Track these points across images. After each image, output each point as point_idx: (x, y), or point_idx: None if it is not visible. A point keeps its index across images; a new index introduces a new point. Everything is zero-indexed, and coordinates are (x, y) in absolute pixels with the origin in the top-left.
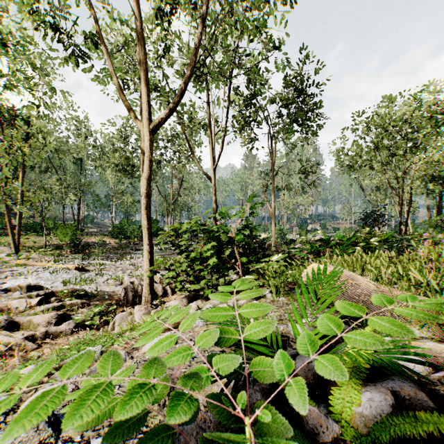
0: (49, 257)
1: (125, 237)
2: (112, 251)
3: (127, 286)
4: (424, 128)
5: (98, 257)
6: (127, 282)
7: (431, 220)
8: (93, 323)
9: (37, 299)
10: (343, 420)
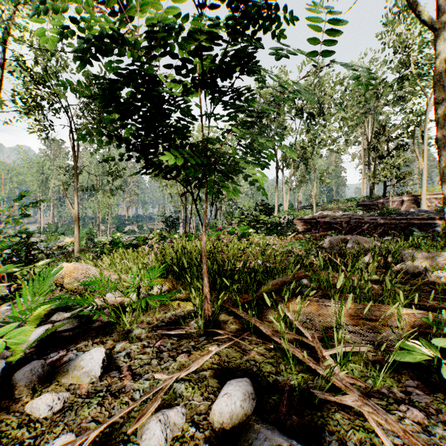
0: None
1: None
2: None
3: None
4: None
5: None
6: None
7: (210, 222)
8: None
9: None
10: (17, 349)
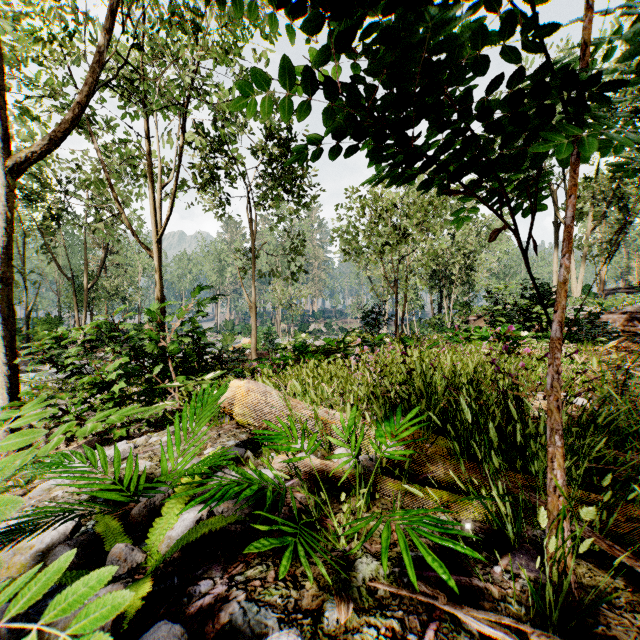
0: None
1: None
2: None
3: None
4: (412, 218)
5: None
6: None
7: (432, 319)
8: None
9: None
10: (153, 549)
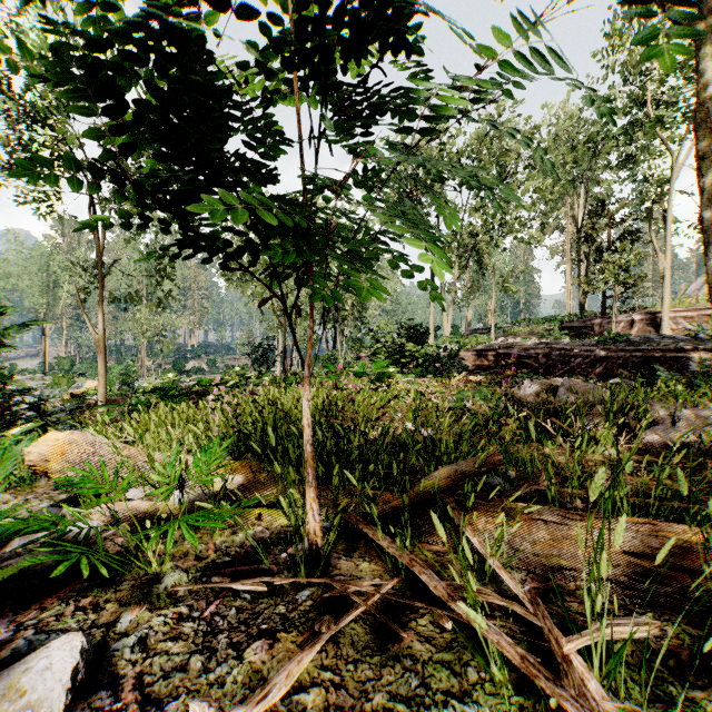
0: None
1: None
2: None
3: None
4: None
5: None
6: None
7: (326, 355)
8: None
9: None
10: None
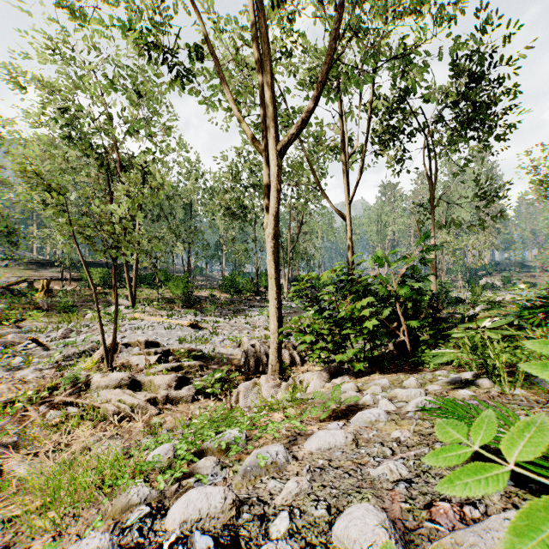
0: (162, 311)
1: (237, 291)
2: (224, 307)
3: (247, 349)
4: None
5: (211, 313)
6: (248, 345)
7: None
8: (214, 391)
9: (155, 357)
10: None
